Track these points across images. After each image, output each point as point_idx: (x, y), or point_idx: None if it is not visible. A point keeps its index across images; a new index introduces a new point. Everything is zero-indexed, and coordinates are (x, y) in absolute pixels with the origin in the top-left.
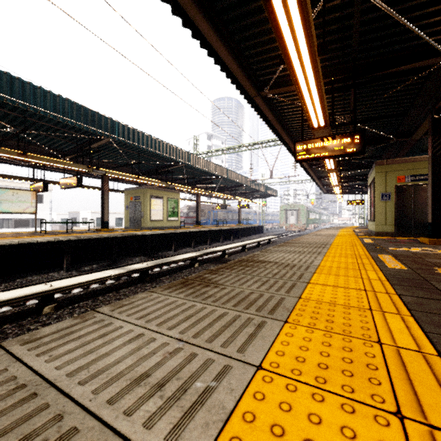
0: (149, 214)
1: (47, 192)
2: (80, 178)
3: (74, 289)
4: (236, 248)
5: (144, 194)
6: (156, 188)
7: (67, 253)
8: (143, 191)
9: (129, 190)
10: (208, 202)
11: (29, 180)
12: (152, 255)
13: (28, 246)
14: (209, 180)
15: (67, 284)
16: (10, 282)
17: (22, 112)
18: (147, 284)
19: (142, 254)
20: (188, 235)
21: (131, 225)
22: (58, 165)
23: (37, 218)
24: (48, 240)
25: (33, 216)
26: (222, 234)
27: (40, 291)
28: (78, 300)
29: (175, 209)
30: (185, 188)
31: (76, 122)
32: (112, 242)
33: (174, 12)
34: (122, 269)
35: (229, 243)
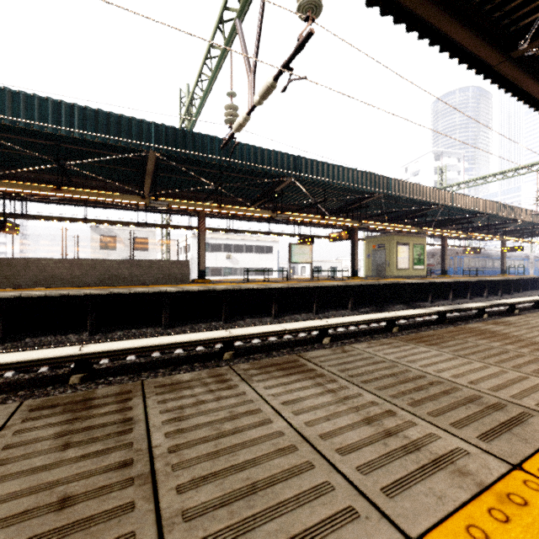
0: (395, 262)
1: (275, 244)
2: (349, 232)
3: (381, 323)
4: (518, 304)
5: (389, 242)
6: (401, 234)
7: (351, 295)
8: (389, 238)
9: (371, 238)
10: (451, 246)
11: (296, 236)
12: (410, 305)
13: (331, 288)
14: (466, 219)
15: (404, 314)
16: (322, 314)
17: (323, 187)
18: (449, 325)
19: (399, 303)
20: (443, 285)
21: (373, 274)
22: (341, 223)
23: (269, 267)
24: (342, 284)
25: (266, 266)
26: (486, 287)
27: (394, 316)
28: (405, 328)
29: (421, 256)
30: (438, 232)
31: (364, 187)
32: (379, 288)
33: (530, 106)
34: (427, 309)
35: (496, 299)
